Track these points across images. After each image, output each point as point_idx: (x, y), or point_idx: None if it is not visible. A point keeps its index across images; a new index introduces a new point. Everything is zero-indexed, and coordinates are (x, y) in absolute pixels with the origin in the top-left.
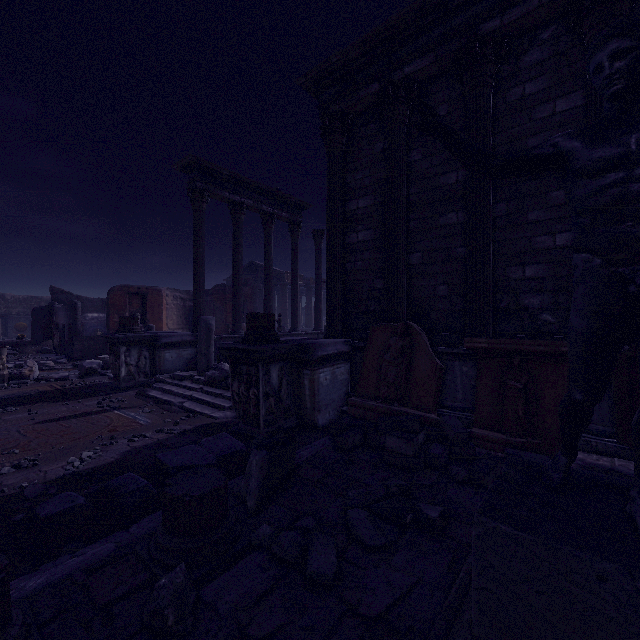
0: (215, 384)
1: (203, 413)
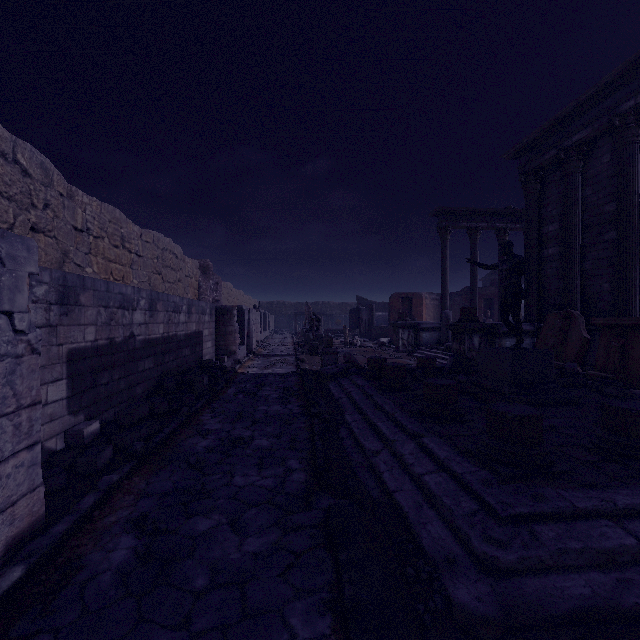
0: (449, 350)
1: (440, 362)
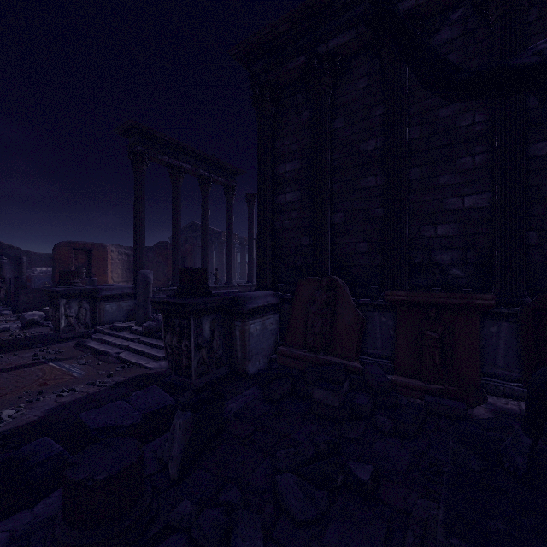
0: (152, 334)
1: (138, 364)
